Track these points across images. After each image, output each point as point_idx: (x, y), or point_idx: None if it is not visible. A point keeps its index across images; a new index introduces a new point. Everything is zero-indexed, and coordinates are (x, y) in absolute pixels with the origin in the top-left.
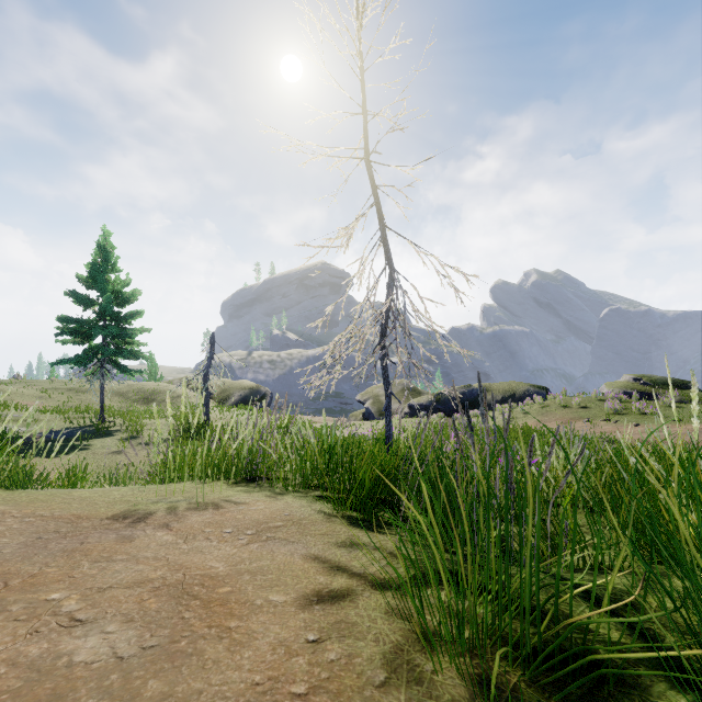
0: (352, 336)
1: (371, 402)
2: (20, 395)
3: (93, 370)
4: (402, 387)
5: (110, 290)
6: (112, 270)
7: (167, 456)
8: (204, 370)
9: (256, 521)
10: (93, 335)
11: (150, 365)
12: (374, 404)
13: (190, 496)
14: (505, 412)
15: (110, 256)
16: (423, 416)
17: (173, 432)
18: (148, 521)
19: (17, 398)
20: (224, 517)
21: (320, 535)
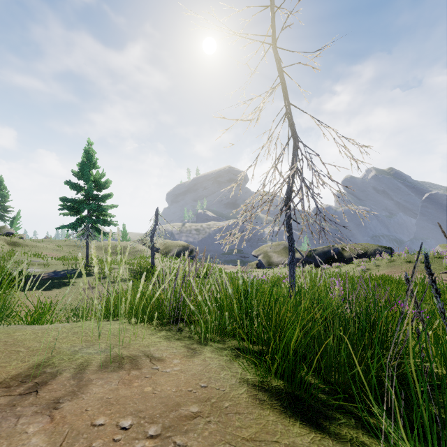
0: (261, 198)
1: (262, 256)
2: (45, 248)
3: (82, 232)
4: (283, 246)
5: (92, 180)
6: (93, 167)
7: (109, 297)
8: (151, 232)
9: (165, 401)
10: (81, 209)
11: (123, 231)
12: (264, 257)
13: (112, 343)
14: (361, 265)
15: (92, 157)
16: (299, 266)
17: (130, 274)
18: (41, 392)
19: (43, 250)
20: (129, 389)
21: (250, 443)
